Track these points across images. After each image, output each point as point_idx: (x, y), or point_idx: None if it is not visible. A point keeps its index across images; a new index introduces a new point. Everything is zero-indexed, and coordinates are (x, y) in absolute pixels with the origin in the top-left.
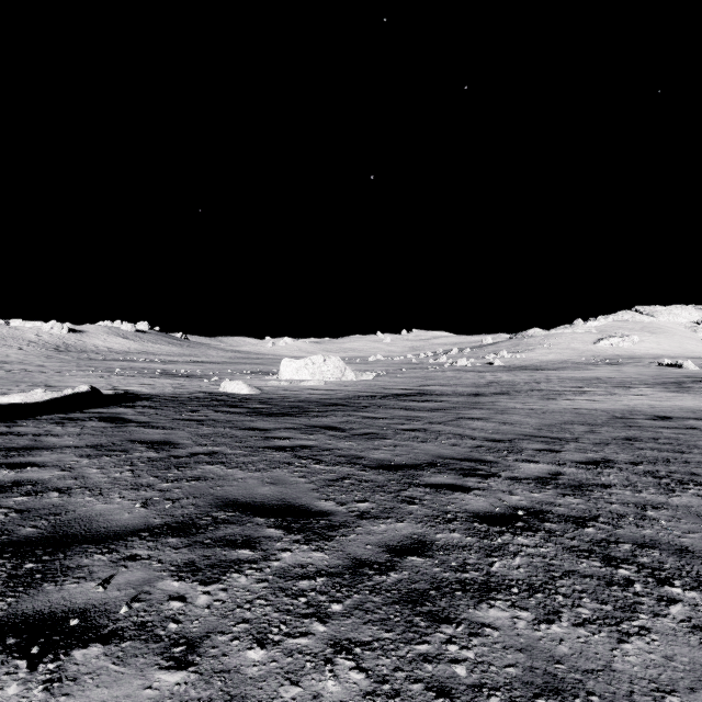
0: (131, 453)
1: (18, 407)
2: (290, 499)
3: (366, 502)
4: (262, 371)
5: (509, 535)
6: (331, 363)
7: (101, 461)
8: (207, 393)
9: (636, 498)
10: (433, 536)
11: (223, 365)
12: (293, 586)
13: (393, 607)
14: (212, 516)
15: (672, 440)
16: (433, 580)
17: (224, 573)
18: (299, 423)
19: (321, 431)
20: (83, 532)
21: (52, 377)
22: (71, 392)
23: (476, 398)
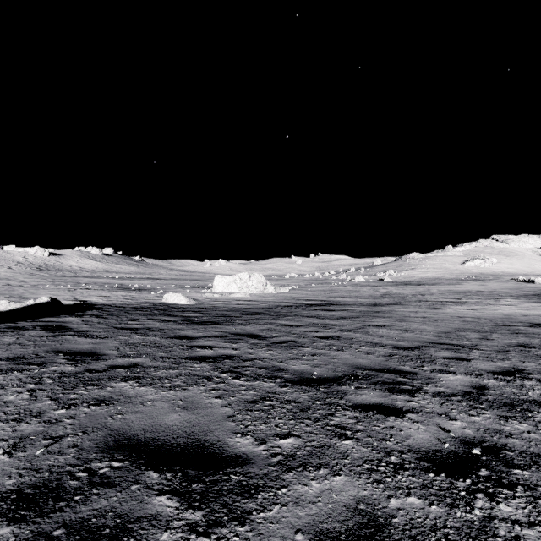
0: (46, 367)
1: None
2: (199, 434)
3: (291, 438)
4: (200, 285)
5: (483, 498)
6: (255, 279)
7: (7, 377)
8: (152, 303)
9: None
10: (386, 506)
11: (169, 281)
12: None
13: None
14: (90, 469)
15: None
16: None
17: None
18: (225, 331)
19: (244, 339)
20: None
21: (28, 290)
22: (33, 302)
23: (375, 308)
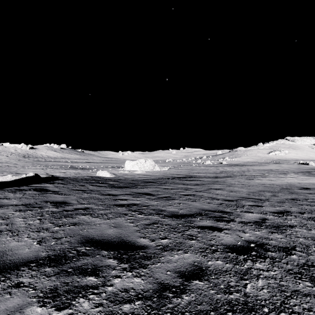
0: (43, 208)
1: None
2: (123, 237)
3: (166, 239)
4: (117, 166)
5: (250, 262)
6: (148, 163)
7: (26, 213)
8: (90, 176)
9: (310, 234)
10: (206, 263)
11: (99, 164)
12: (119, 309)
13: None
14: (77, 250)
15: (314, 200)
16: (211, 302)
17: (74, 298)
18: (132, 192)
19: (143, 196)
20: None
21: (19, 169)
22: (25, 176)
23: (216, 179)
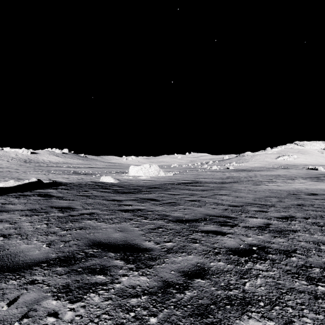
0: (49, 214)
1: (0, 189)
2: (129, 241)
3: (171, 242)
4: (121, 171)
5: (251, 263)
6: (153, 168)
7: (32, 218)
8: (94, 182)
9: (312, 238)
10: (209, 264)
11: (102, 169)
12: (127, 303)
13: (188, 319)
14: (85, 252)
15: (321, 205)
16: (212, 297)
17: (85, 293)
18: (137, 197)
19: (148, 201)
20: (8, 264)
21: (21, 174)
22: (28, 181)
23: (222, 184)
